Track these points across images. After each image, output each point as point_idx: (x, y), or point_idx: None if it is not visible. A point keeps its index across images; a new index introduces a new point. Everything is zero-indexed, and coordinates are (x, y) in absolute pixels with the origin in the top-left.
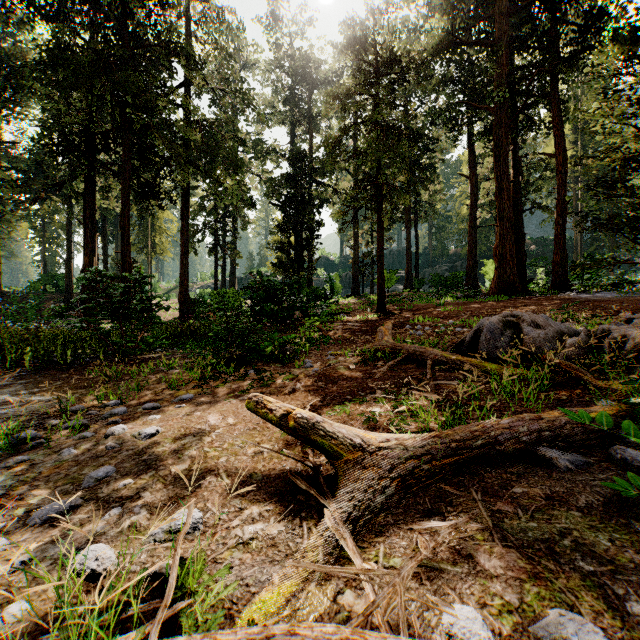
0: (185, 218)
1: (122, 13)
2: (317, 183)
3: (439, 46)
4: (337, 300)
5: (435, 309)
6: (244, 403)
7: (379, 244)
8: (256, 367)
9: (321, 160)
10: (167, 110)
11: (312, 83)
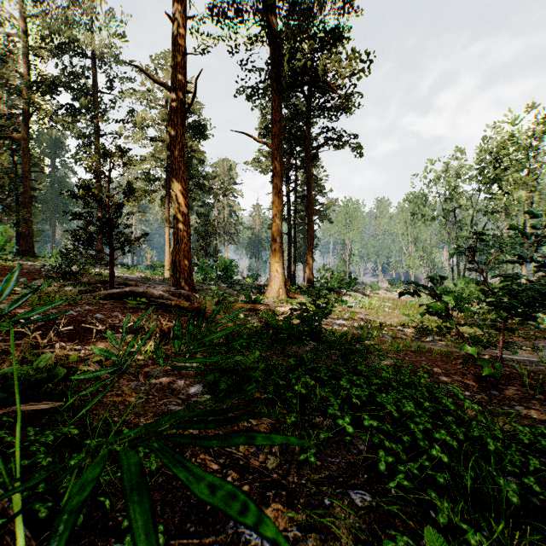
0: None
1: None
2: None
3: None
4: None
5: None
6: None
7: None
8: None
9: None
10: None
11: None
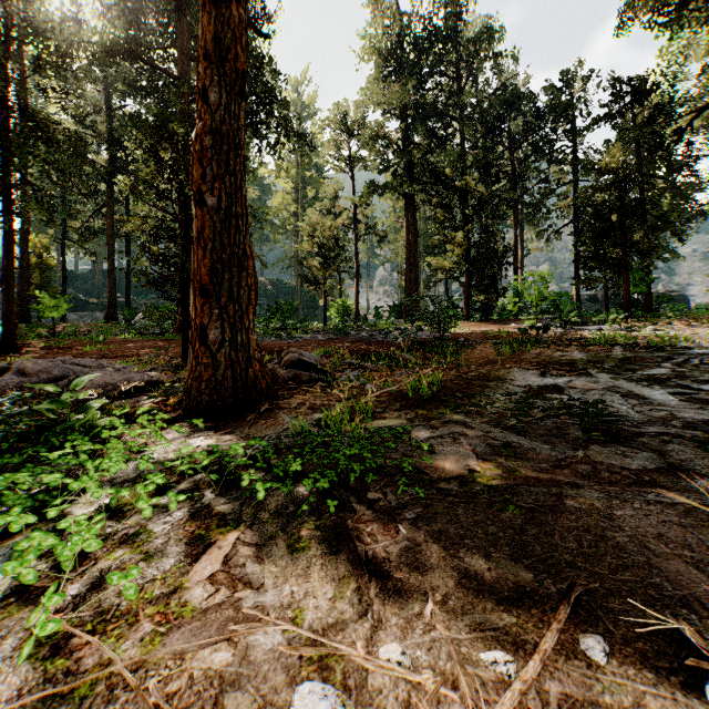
0: None
1: None
2: None
3: (115, 46)
4: None
5: (85, 348)
6: None
7: (6, 260)
8: None
9: None
10: None
11: None
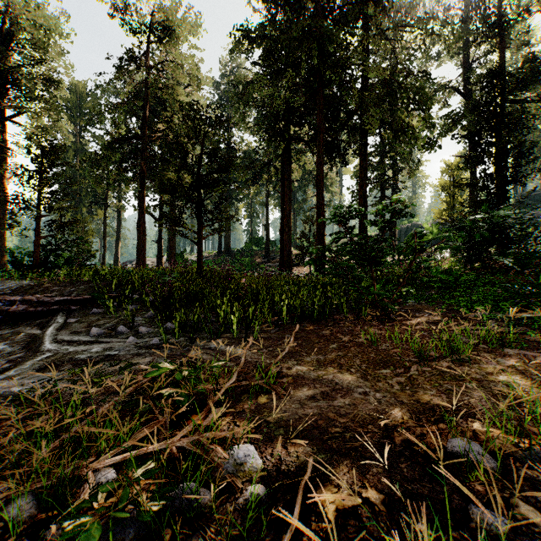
0: (363, 171)
1: None
2: (513, 101)
3: None
4: None
5: None
6: None
7: None
8: None
9: (524, 68)
10: (356, 62)
11: None
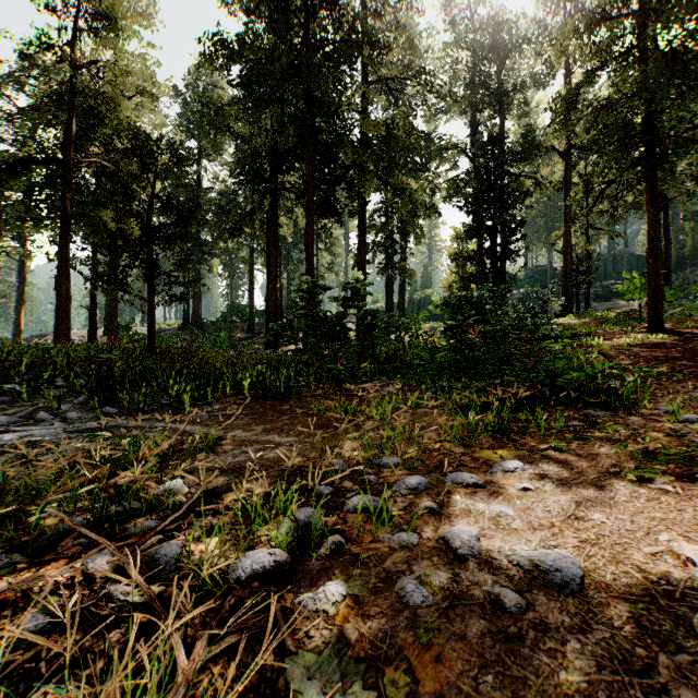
0: (362, 234)
1: (305, 21)
2: (511, 174)
3: None
4: (549, 320)
5: None
6: (690, 504)
7: (650, 230)
8: (563, 413)
9: (519, 143)
10: (350, 112)
11: (504, 50)
